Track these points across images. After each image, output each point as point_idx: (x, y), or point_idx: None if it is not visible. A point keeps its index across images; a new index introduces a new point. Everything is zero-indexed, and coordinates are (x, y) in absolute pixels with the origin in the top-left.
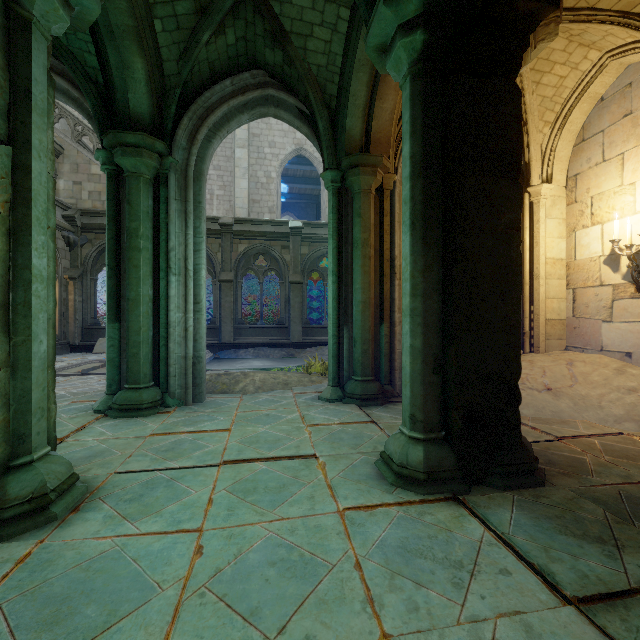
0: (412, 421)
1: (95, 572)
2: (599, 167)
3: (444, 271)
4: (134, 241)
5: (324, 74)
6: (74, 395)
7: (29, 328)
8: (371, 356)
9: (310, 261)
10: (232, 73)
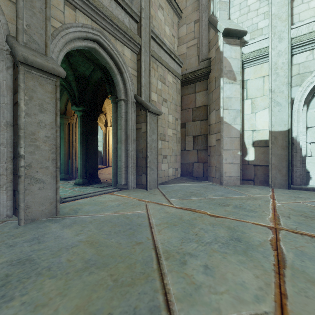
0: (80, 176)
1: None
2: None
3: (86, 151)
4: None
5: None
6: None
7: None
8: (67, 168)
9: None
10: None
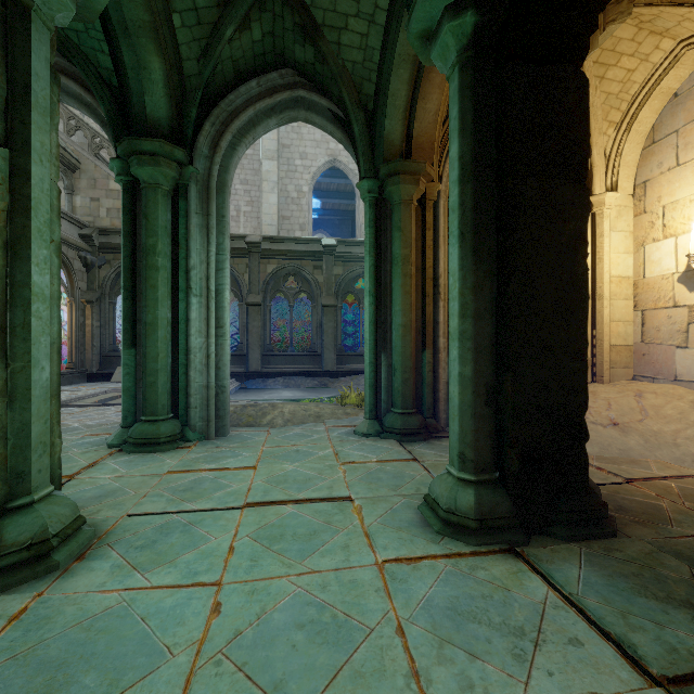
0: (461, 460)
1: (97, 632)
2: (672, 172)
3: (498, 288)
4: (151, 259)
5: (360, 72)
6: (88, 427)
7: (29, 353)
8: (412, 386)
9: (345, 282)
10: (258, 73)
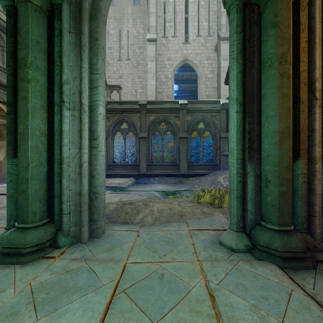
0: None
1: None
2: None
3: None
4: (22, 71)
5: None
6: None
7: None
8: (290, 200)
9: (192, 124)
10: None
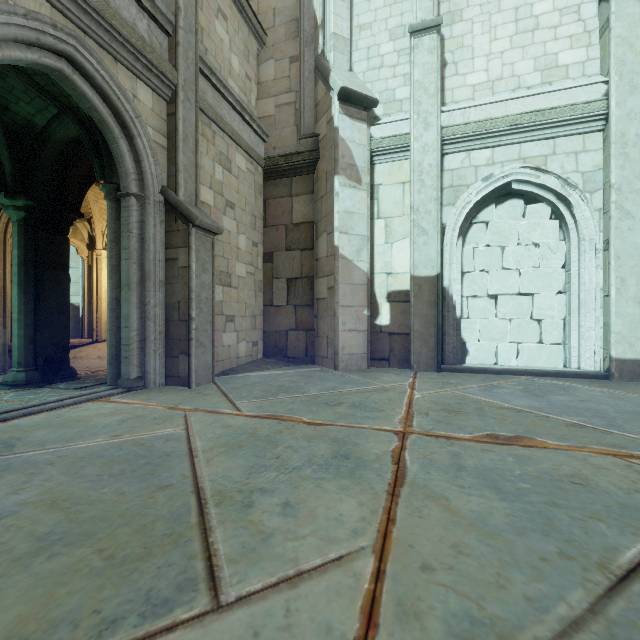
0: (19, 364)
1: None
2: None
3: (36, 304)
4: None
5: None
6: None
7: None
8: None
9: None
10: None
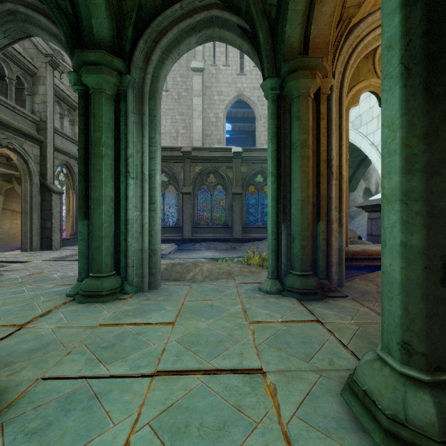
0: (405, 351)
1: None
2: None
3: None
4: (97, 149)
5: None
6: (62, 278)
7: None
8: (309, 252)
9: (248, 177)
10: None
